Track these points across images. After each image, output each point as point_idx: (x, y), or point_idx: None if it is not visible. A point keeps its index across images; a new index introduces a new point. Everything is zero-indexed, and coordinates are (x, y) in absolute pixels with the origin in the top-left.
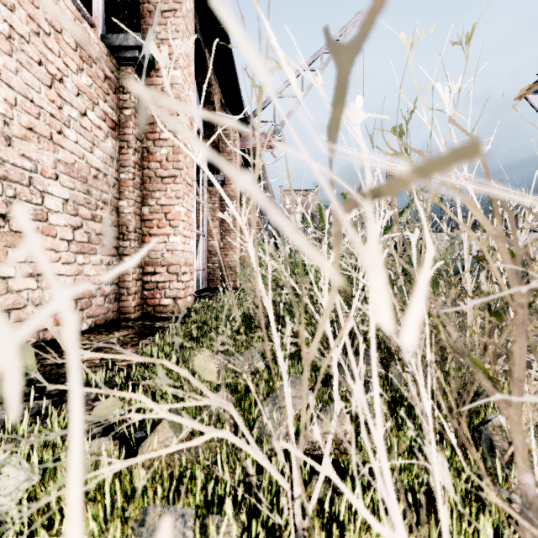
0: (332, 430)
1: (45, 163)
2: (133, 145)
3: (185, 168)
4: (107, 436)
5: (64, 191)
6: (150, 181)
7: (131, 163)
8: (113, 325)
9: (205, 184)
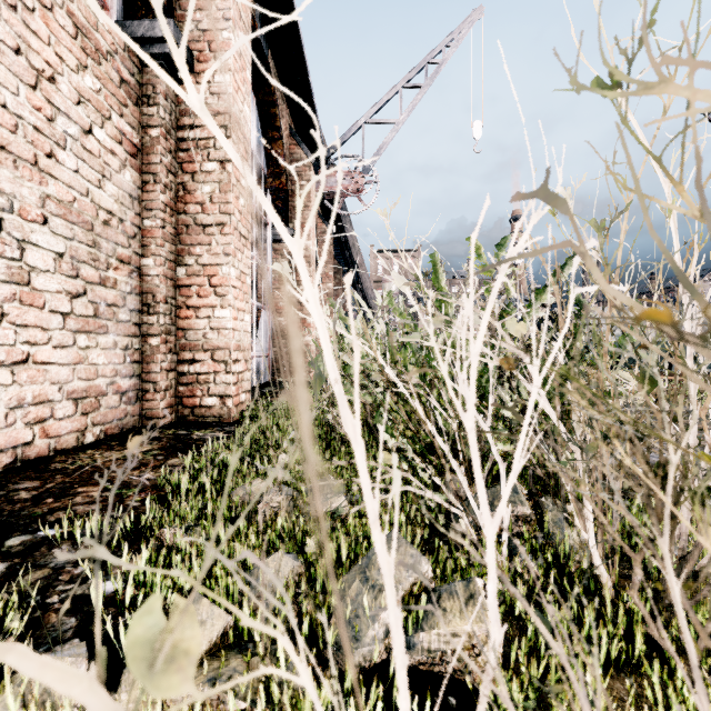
0: (486, 687)
1: (26, 199)
2: (162, 180)
3: (237, 213)
4: (82, 636)
5: (56, 241)
6: (188, 230)
7: (160, 205)
8: (132, 436)
9: (269, 240)
